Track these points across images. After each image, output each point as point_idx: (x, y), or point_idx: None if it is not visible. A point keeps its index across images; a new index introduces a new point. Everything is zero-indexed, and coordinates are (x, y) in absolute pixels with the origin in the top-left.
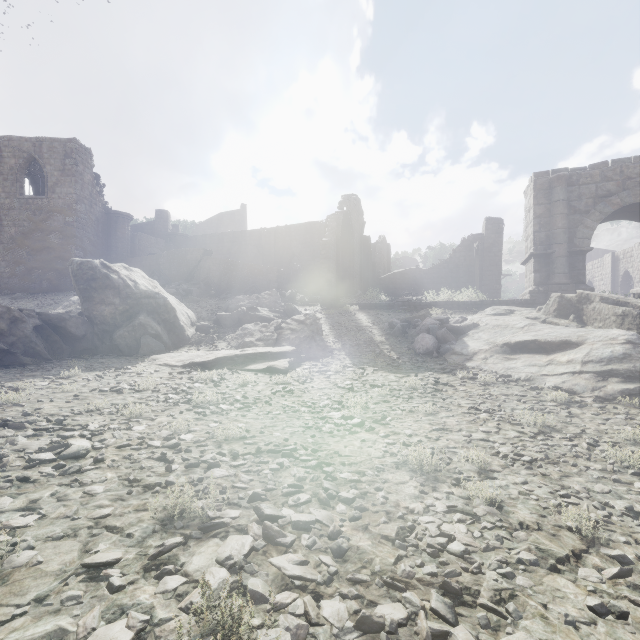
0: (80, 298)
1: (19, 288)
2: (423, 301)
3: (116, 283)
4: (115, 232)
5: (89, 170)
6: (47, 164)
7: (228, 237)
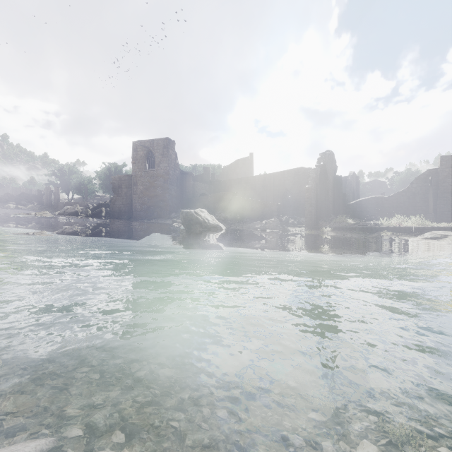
0: (186, 228)
1: (144, 216)
2: (377, 226)
3: (200, 221)
4: (185, 183)
5: (174, 152)
6: (156, 152)
7: (244, 180)
